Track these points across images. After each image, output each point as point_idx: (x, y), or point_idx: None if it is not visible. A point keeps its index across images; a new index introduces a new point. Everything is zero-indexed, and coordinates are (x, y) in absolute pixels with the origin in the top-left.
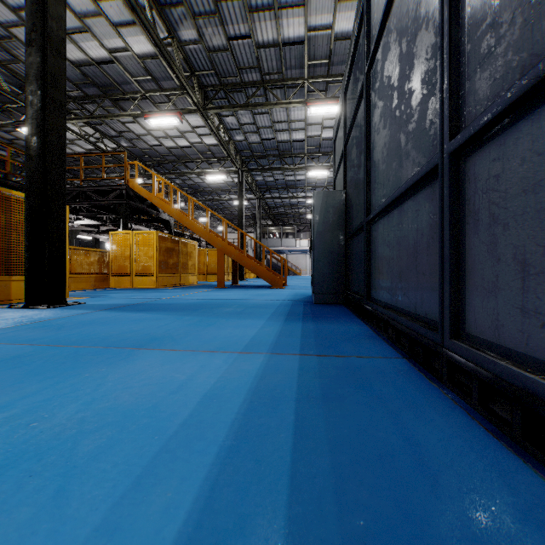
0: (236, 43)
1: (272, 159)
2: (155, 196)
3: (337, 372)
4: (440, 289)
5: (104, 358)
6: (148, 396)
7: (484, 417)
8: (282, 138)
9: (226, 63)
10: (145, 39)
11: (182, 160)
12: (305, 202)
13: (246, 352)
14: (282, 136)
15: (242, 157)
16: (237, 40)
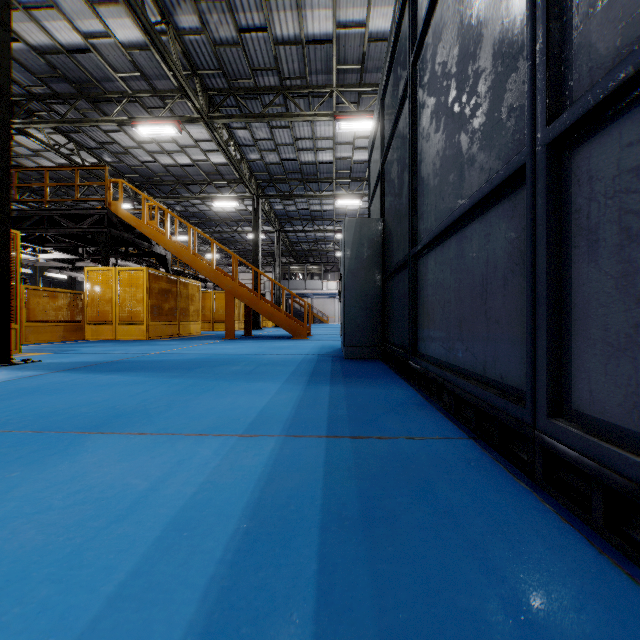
0: (249, 37)
1: (295, 184)
2: (145, 223)
3: (381, 466)
4: (530, 344)
5: (27, 452)
6: (71, 529)
7: (616, 549)
8: (306, 159)
9: (237, 62)
10: (131, 24)
11: (183, 182)
12: (333, 237)
13: (250, 435)
14: (306, 157)
15: (257, 181)
16: (250, 33)
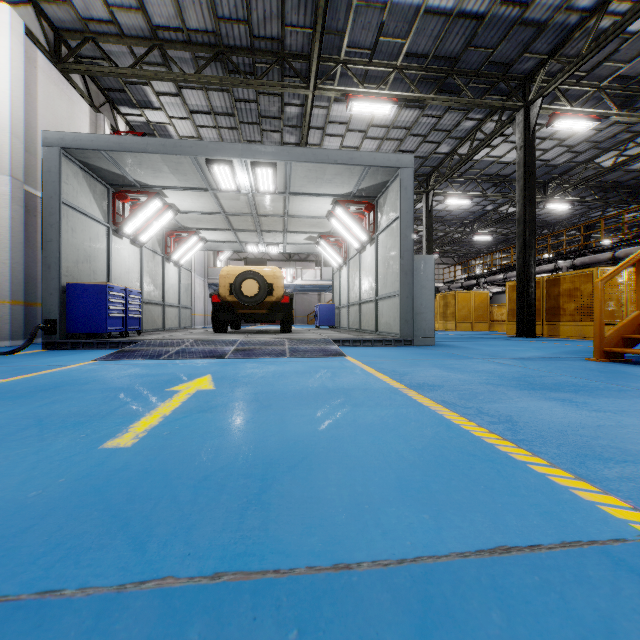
0: None
1: None
2: None
3: None
4: None
5: None
6: None
7: None
8: None
9: None
10: None
11: None
12: None
13: None
14: None
15: None
16: None
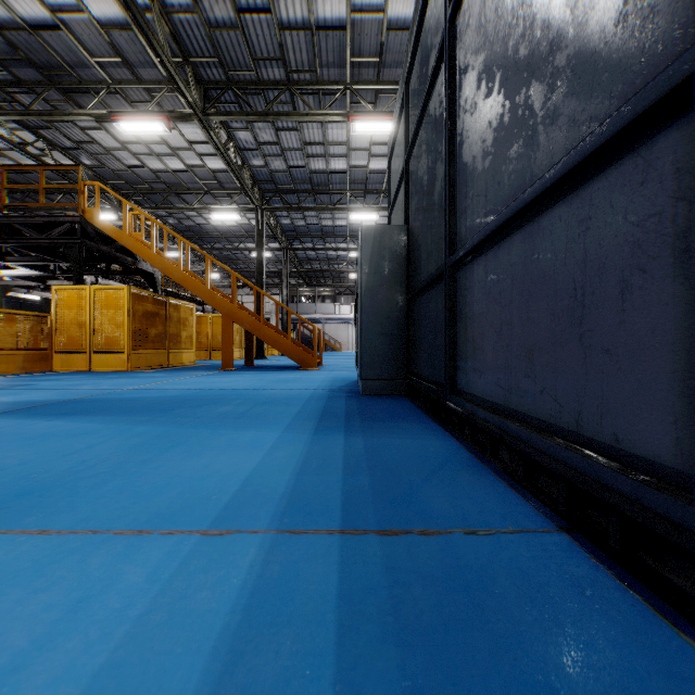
0: (249, 20)
1: (304, 196)
2: (127, 234)
3: (438, 605)
4: None
5: None
6: None
7: None
8: (316, 166)
9: (236, 49)
10: None
11: (176, 190)
12: (347, 256)
13: (219, 532)
14: (316, 164)
15: (261, 191)
16: (250, 14)
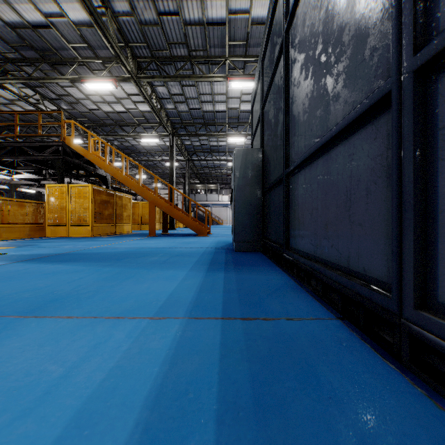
0: (165, 19)
1: (199, 127)
2: (90, 153)
3: (269, 348)
4: (396, 244)
5: None
6: None
7: None
8: (207, 108)
9: (157, 37)
10: (80, 7)
11: (119, 124)
12: (226, 164)
13: (159, 318)
14: (207, 107)
15: (172, 124)
16: (166, 16)
